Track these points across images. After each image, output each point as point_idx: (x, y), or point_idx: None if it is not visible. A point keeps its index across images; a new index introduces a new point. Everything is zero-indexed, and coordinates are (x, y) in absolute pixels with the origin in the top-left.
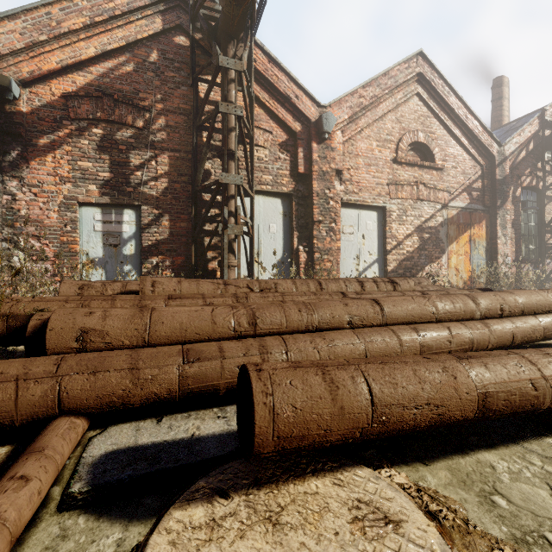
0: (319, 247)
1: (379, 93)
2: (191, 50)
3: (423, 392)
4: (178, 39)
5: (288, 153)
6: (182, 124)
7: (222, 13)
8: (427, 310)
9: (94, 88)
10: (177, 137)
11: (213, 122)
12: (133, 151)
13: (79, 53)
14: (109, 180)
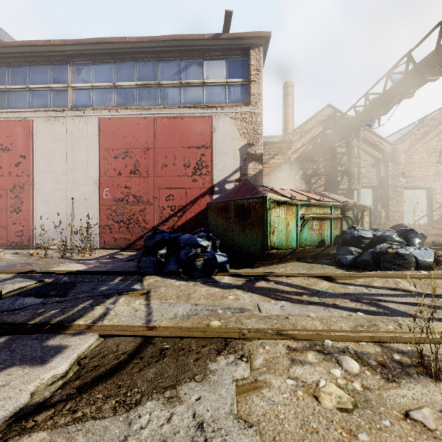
0: (392, 209)
1: (427, 130)
2: (334, 137)
3: (432, 239)
4: (327, 131)
5: (375, 168)
6: (329, 164)
7: (350, 124)
8: (440, 232)
9: (299, 157)
10: (327, 170)
11: (348, 166)
12: (312, 177)
13: (296, 147)
14: (304, 189)
